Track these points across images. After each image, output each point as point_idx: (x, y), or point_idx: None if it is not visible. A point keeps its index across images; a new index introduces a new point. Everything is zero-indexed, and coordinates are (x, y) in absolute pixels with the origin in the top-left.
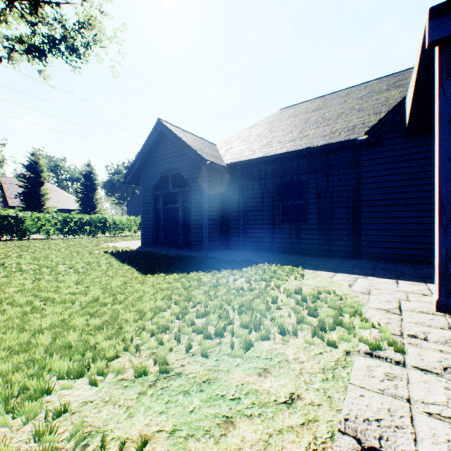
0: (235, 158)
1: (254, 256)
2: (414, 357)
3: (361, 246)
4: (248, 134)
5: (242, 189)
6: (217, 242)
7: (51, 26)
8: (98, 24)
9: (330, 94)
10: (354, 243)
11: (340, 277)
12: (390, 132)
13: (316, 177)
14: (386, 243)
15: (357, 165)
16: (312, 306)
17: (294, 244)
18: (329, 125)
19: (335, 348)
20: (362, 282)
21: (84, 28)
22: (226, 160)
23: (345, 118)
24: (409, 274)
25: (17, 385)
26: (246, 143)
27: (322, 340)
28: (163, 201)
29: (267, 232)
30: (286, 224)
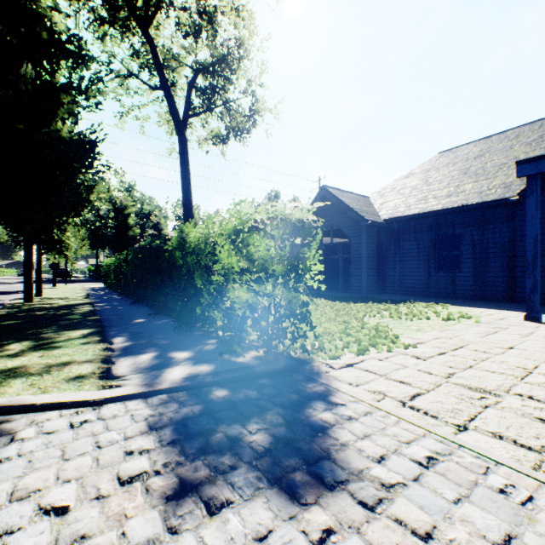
0: (391, 213)
1: (410, 298)
2: (484, 326)
3: (516, 291)
4: (402, 185)
5: (397, 242)
6: (374, 287)
7: (231, 115)
8: (263, 104)
9: (498, 134)
10: (509, 289)
11: (478, 310)
12: (544, 190)
13: (471, 230)
14: (541, 289)
15: (512, 219)
16: (446, 314)
17: (449, 290)
18: (487, 180)
19: (451, 323)
20: (493, 312)
21: (258, 115)
22: (382, 215)
23: (505, 172)
24: (543, 311)
25: (342, 318)
26: (400, 197)
27: (446, 321)
28: (323, 253)
29: (422, 279)
30: (441, 272)
